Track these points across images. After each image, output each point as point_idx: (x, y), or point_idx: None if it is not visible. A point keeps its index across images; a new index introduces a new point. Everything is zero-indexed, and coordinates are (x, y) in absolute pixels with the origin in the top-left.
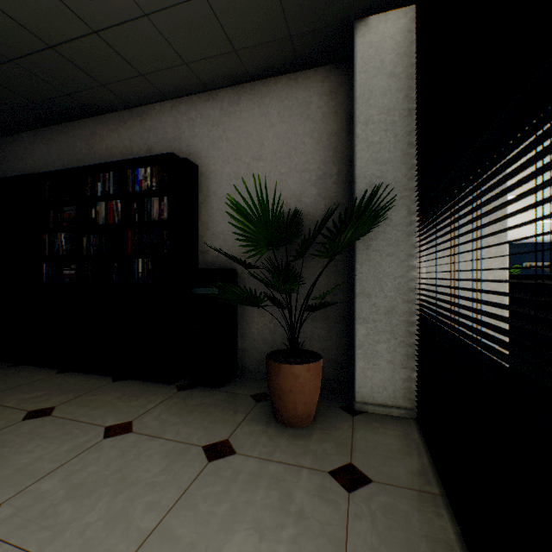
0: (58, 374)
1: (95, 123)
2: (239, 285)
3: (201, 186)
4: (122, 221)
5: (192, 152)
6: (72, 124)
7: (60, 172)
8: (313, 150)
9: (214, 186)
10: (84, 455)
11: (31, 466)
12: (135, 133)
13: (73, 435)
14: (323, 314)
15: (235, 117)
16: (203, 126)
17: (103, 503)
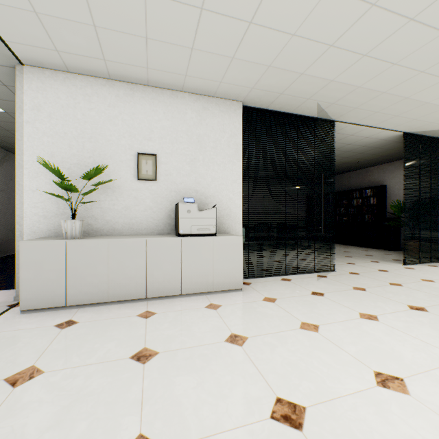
0: (342, 245)
1: (350, 174)
2: (401, 222)
3: (387, 192)
4: (361, 204)
5: (384, 181)
6: (342, 174)
7: (342, 191)
8: (429, 179)
9: (391, 192)
10: (359, 251)
11: (350, 250)
12: (364, 176)
13: (355, 250)
14: (433, 232)
15: (399, 170)
16: (387, 173)
17: (365, 253)
